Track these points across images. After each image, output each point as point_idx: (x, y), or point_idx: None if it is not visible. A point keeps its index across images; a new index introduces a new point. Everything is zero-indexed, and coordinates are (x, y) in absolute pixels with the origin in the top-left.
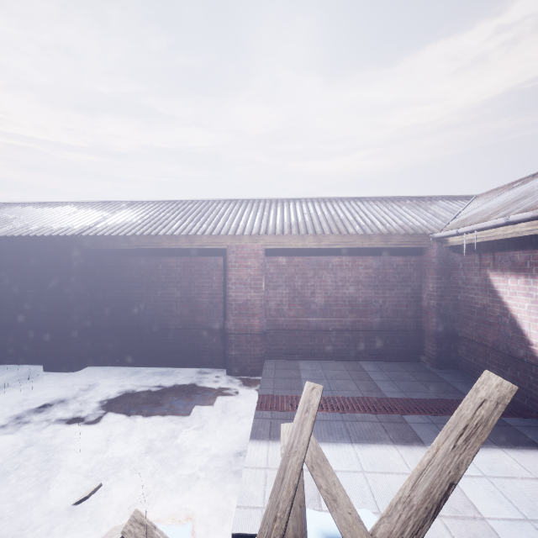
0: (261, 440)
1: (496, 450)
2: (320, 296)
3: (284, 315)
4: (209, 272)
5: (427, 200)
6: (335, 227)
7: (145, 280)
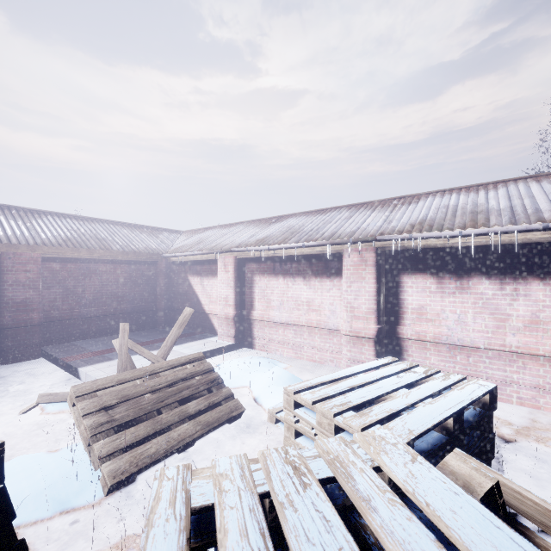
0: (85, 366)
1: (190, 343)
2: (90, 293)
3: (58, 309)
4: None
5: (157, 230)
6: (103, 244)
7: None
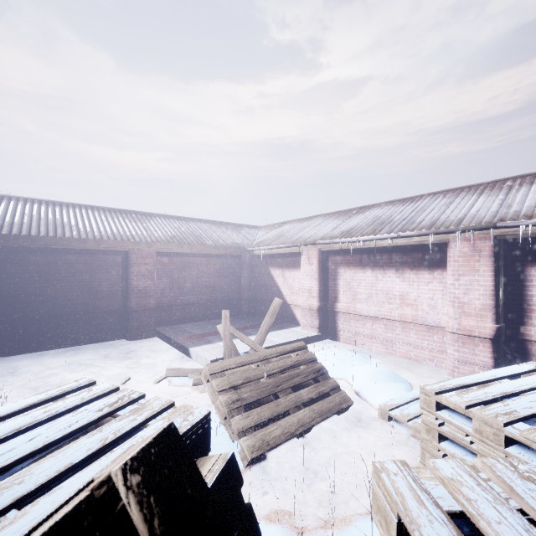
0: (194, 347)
1: (276, 331)
2: (189, 283)
3: (167, 296)
4: (109, 268)
5: (239, 226)
6: (199, 240)
7: (43, 275)
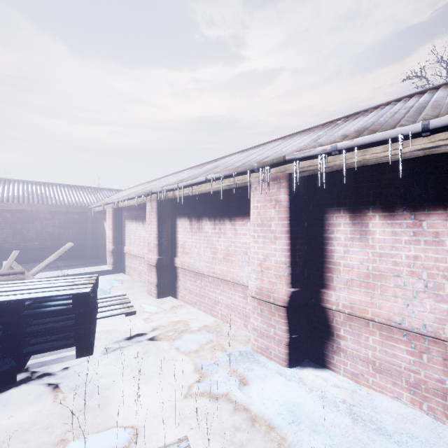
0: None
1: (84, 268)
2: (33, 232)
3: (9, 243)
4: None
5: (99, 190)
6: (42, 200)
7: None
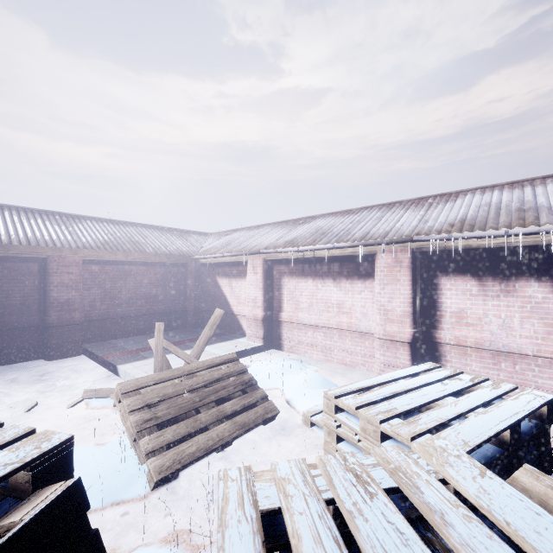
0: (123, 364)
1: (219, 343)
2: (125, 293)
3: (97, 309)
4: (21, 277)
5: (186, 233)
6: (137, 247)
7: None
